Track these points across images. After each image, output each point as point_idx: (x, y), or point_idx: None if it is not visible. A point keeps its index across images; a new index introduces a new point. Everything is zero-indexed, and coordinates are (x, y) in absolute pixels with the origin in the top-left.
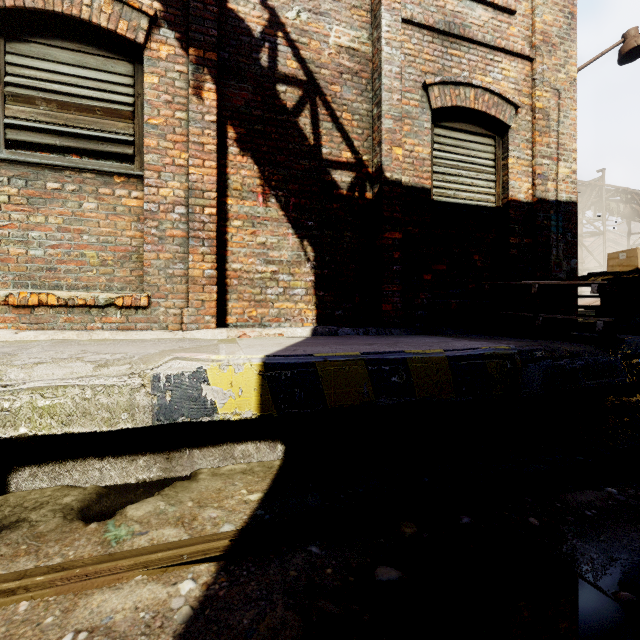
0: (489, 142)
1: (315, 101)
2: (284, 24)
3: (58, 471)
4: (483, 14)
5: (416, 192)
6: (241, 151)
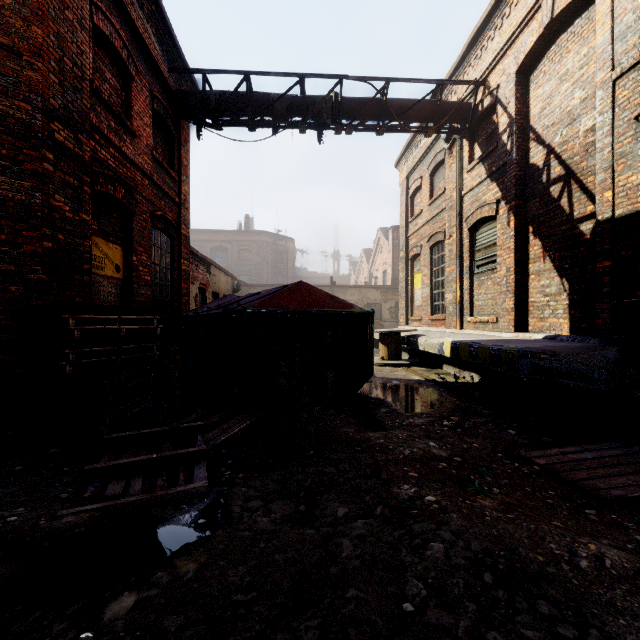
0: None
1: (570, 183)
2: (554, 148)
3: (447, 367)
4: None
5: (630, 218)
6: (534, 237)
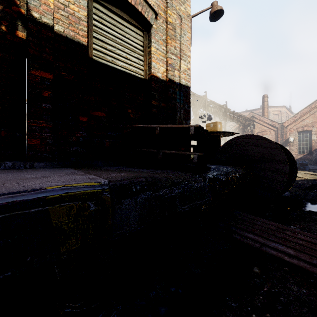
0: (139, 33)
1: None
2: None
3: None
4: None
5: (71, 44)
6: None
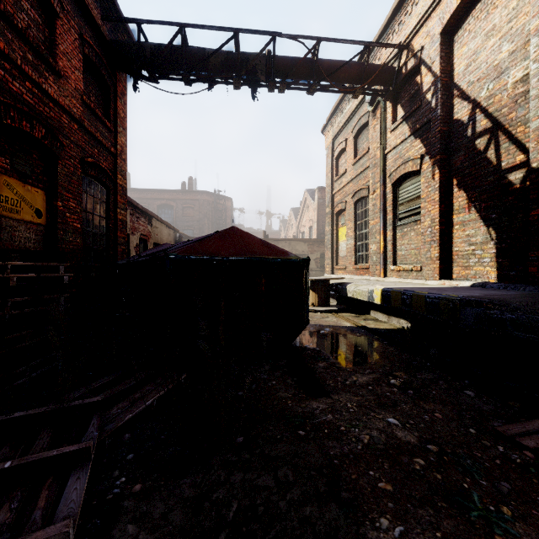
0: None
1: (497, 135)
2: (479, 102)
3: (375, 313)
4: None
5: None
6: (458, 189)
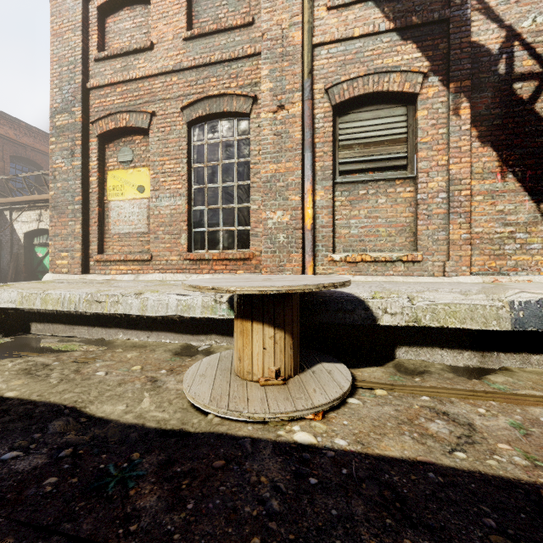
0: None
1: None
2: (520, 34)
3: (418, 351)
4: None
5: None
6: (481, 144)
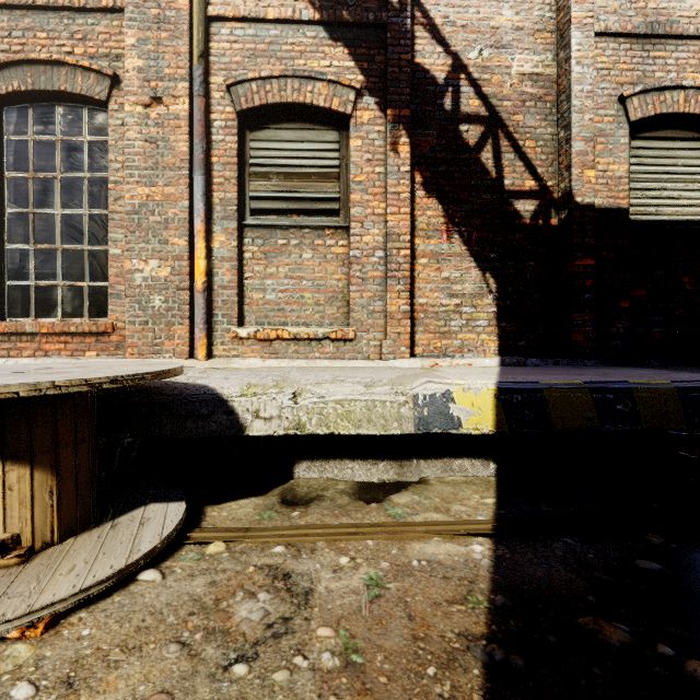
0: None
1: (497, 134)
2: (466, 66)
3: (324, 466)
4: (695, 3)
5: (610, 214)
6: (427, 193)
